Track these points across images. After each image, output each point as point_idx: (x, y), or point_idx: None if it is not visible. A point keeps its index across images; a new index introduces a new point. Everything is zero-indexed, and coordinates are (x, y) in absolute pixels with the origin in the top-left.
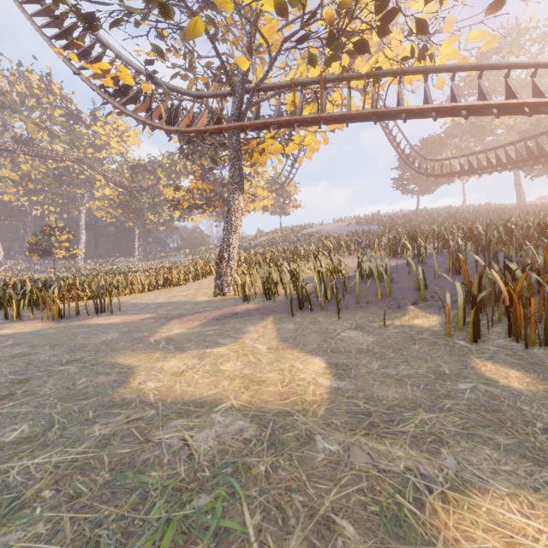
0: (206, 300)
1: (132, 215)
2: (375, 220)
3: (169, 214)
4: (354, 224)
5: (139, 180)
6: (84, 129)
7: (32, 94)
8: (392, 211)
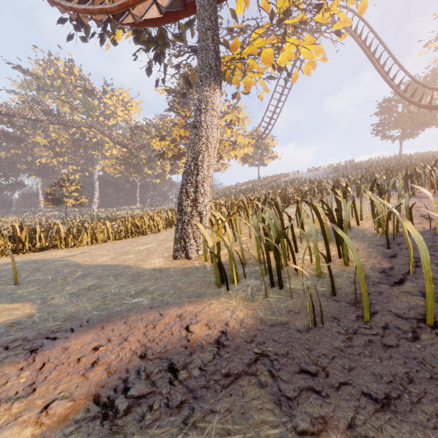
0: (155, 269)
1: (132, 169)
2: (354, 166)
3: (162, 168)
4: (329, 172)
5: (137, 140)
6: (96, 102)
7: (59, 77)
8: (368, 158)
